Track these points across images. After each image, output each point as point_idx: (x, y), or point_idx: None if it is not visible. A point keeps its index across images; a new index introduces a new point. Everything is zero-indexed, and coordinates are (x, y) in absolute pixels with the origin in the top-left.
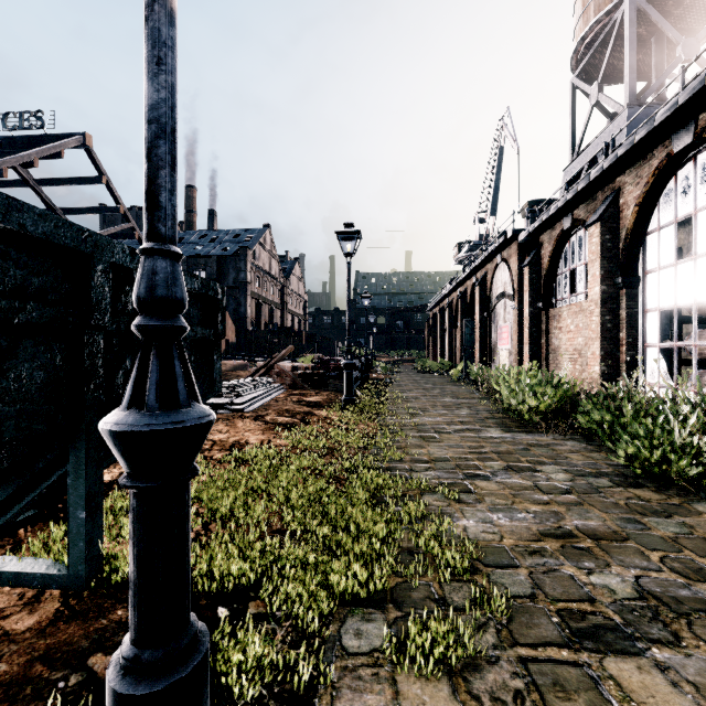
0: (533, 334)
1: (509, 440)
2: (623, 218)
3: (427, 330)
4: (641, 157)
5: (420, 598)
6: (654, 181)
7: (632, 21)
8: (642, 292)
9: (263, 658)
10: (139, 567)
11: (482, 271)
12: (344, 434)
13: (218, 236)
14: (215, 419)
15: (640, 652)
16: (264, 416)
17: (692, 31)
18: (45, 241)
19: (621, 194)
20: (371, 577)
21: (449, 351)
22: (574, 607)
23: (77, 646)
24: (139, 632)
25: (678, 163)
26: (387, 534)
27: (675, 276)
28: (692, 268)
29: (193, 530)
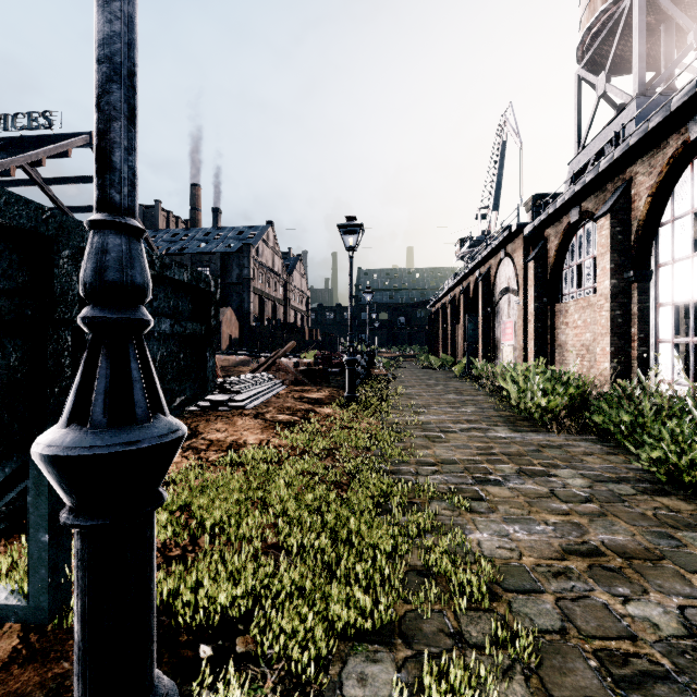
0: (538, 330)
1: (518, 441)
2: (635, 210)
3: (429, 326)
4: (654, 145)
5: (433, 632)
6: (669, 170)
7: (641, 9)
8: (655, 286)
9: None
10: (84, 626)
11: (485, 266)
12: (346, 433)
13: (222, 233)
14: (214, 417)
15: None
16: (264, 414)
17: None
18: None
19: (632, 185)
20: (376, 603)
21: (451, 346)
22: (613, 646)
23: None
24: None
25: (695, 151)
26: (393, 549)
27: (691, 269)
28: None
29: (180, 544)
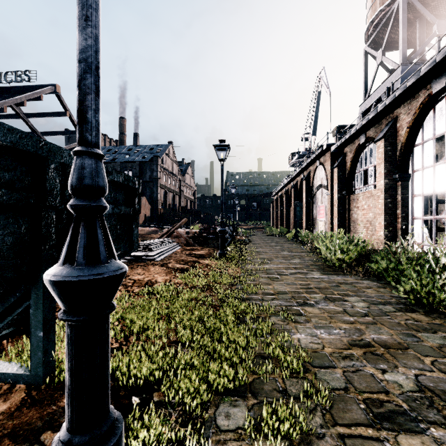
0: (340, 211)
1: (326, 280)
2: (399, 136)
3: (272, 208)
4: (411, 96)
5: (270, 390)
6: (420, 112)
7: (404, 10)
8: (411, 184)
9: (161, 435)
10: (72, 376)
11: (307, 171)
12: (219, 275)
13: (140, 149)
14: (136, 266)
15: (422, 431)
16: (167, 264)
17: (442, 16)
18: (13, 147)
19: (398, 121)
20: (236, 374)
21: (286, 222)
22: (374, 397)
23: (34, 426)
24: (72, 423)
25: (436, 100)
26: (247, 344)
27: (433, 173)
28: (444, 168)
29: (118, 341)
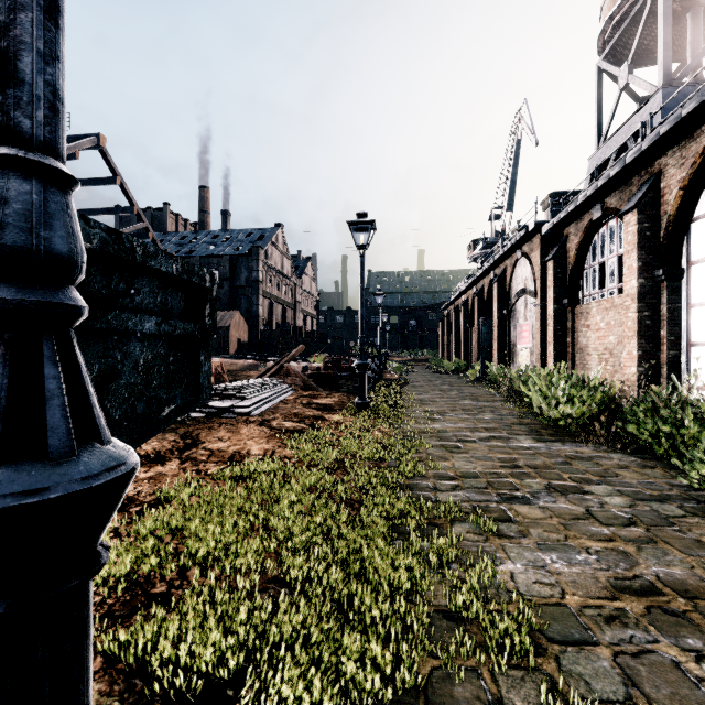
0: (557, 333)
1: (543, 451)
2: (664, 204)
3: (441, 329)
4: (687, 134)
5: (467, 699)
6: (703, 161)
7: None
8: (686, 285)
9: None
10: None
11: (500, 267)
12: (357, 443)
13: (231, 236)
14: (218, 424)
15: None
16: (270, 421)
17: None
18: None
19: (662, 178)
20: (395, 657)
21: (465, 350)
22: None
23: None
24: None
25: None
26: (413, 583)
27: None
28: None
29: (166, 578)
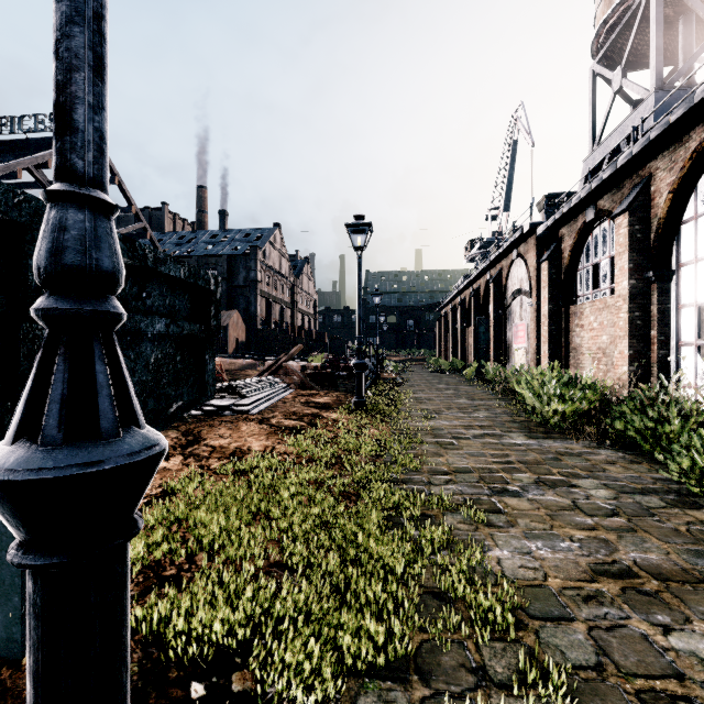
0: (552, 332)
1: (535, 448)
2: (655, 207)
3: (438, 329)
4: (676, 139)
5: (453, 666)
6: (691, 165)
7: (659, 0)
8: (676, 287)
9: None
10: (36, 687)
11: (497, 268)
12: (355, 439)
13: (229, 236)
14: (218, 422)
15: None
16: (269, 419)
17: None
18: None
19: (652, 181)
20: (388, 631)
21: (461, 350)
22: (658, 687)
23: None
24: None
25: None
26: (406, 568)
27: None
28: None
29: (175, 562)
